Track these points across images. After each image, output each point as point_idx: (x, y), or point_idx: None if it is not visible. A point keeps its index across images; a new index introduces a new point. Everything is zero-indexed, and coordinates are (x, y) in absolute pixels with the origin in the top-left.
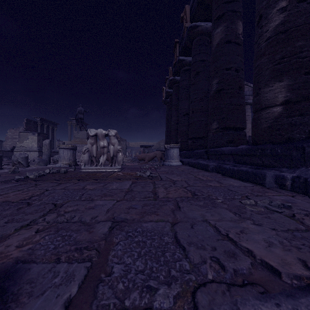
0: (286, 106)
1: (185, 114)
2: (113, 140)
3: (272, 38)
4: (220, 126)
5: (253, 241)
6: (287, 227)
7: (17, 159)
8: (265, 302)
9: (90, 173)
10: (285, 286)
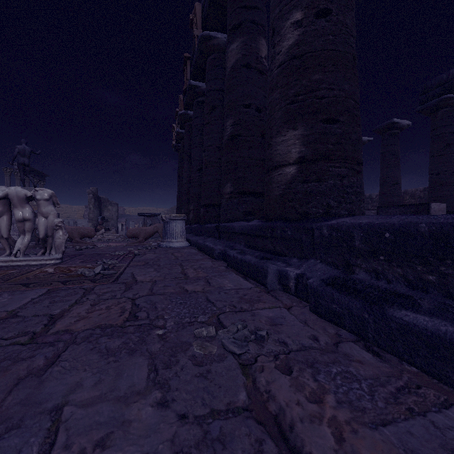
0: (301, 166)
1: (200, 168)
2: (45, 208)
3: (285, 65)
4: (235, 189)
5: None
6: (215, 405)
7: None
8: None
9: None
10: None
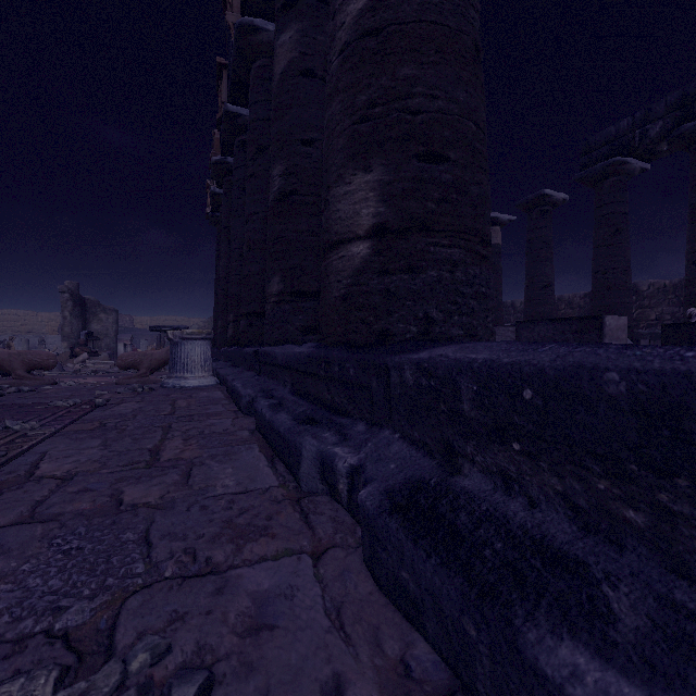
0: (379, 242)
1: None
2: None
3: (351, 47)
4: (286, 287)
5: None
6: None
7: None
8: None
9: None
10: None
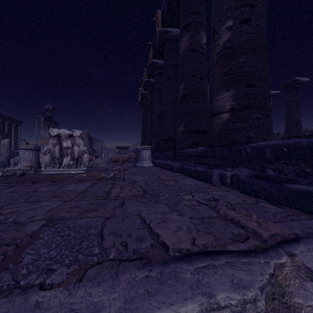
0: (232, 113)
1: (159, 116)
2: (78, 141)
3: (222, 53)
4: (185, 129)
5: (166, 228)
6: (203, 216)
7: None
8: (142, 269)
9: (50, 175)
10: (166, 257)
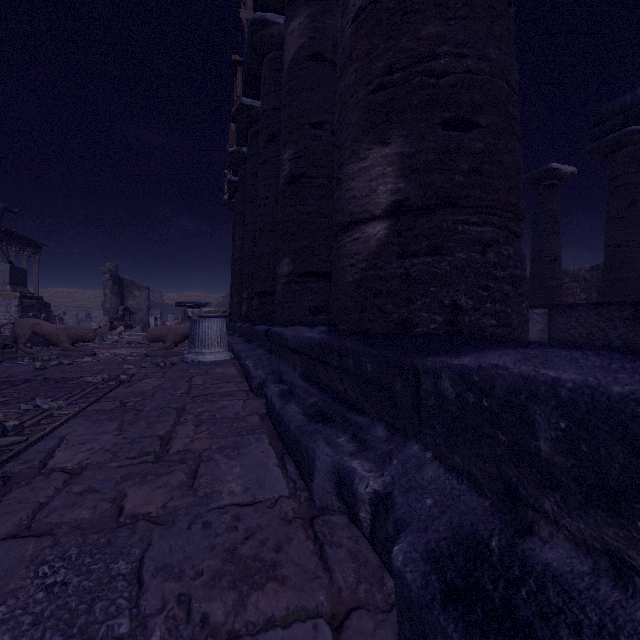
0: (398, 221)
1: None
2: None
3: (366, 11)
4: (296, 268)
5: None
6: None
7: None
8: None
9: None
10: None
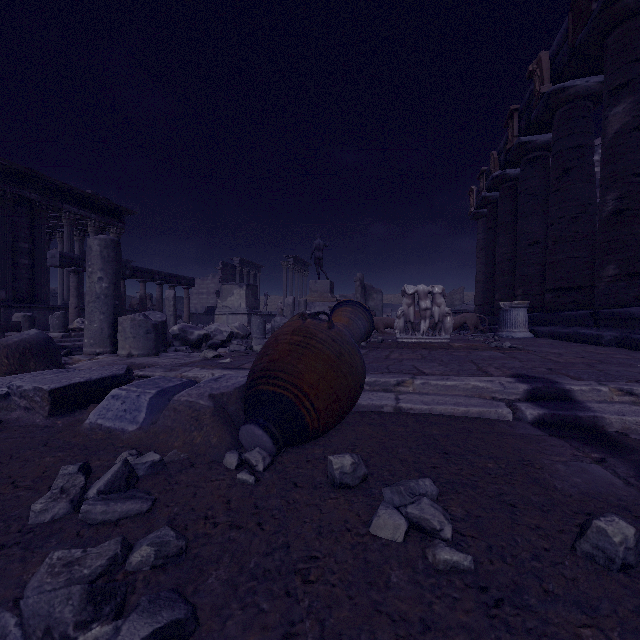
0: None
1: (533, 242)
2: (439, 300)
3: None
4: (622, 271)
5: None
6: None
7: (278, 326)
8: None
9: (416, 343)
10: None
